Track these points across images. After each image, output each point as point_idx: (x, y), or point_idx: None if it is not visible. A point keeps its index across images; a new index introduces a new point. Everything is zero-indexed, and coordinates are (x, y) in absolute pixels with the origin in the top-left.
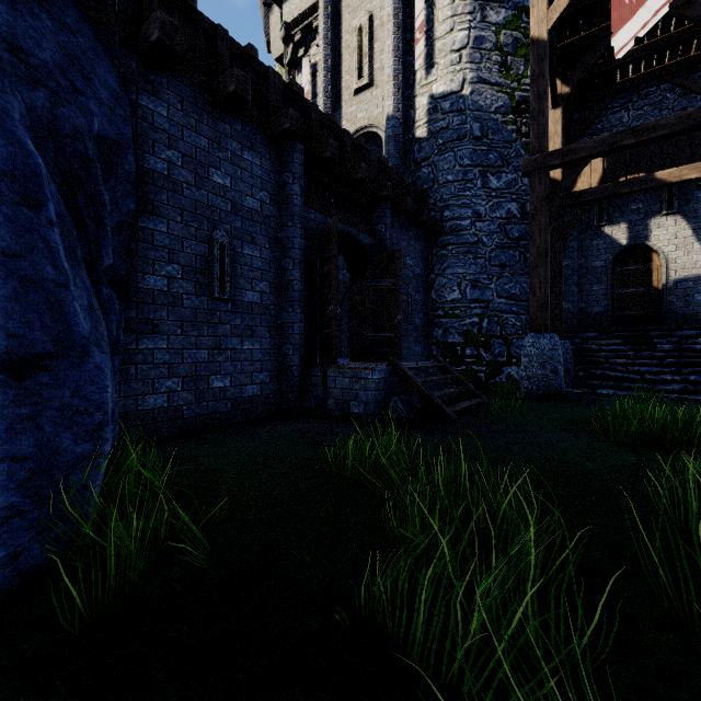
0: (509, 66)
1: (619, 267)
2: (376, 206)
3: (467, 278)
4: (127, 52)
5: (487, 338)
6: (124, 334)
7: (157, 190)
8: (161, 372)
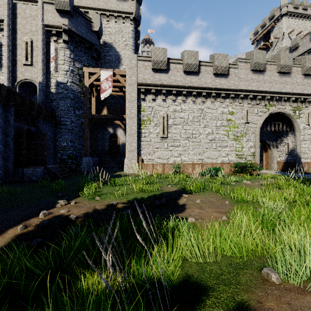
0: (82, 80)
1: (111, 139)
2: (37, 118)
3: (69, 139)
4: None
5: (75, 157)
6: None
7: None
8: None
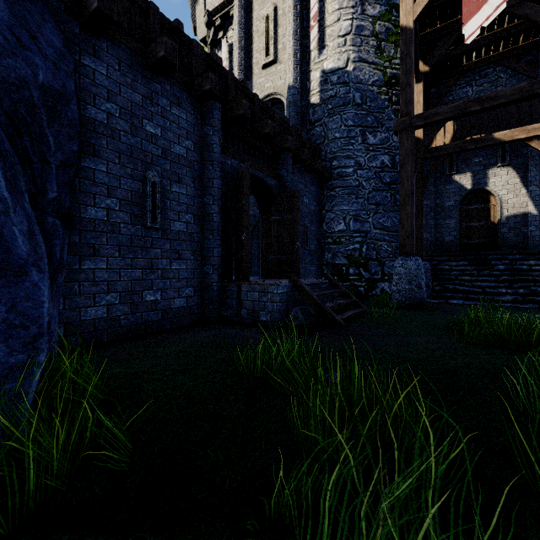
0: (383, 49)
1: (465, 206)
2: (280, 155)
3: (350, 214)
4: (71, 18)
5: (366, 261)
6: (68, 256)
7: (97, 135)
8: (101, 288)
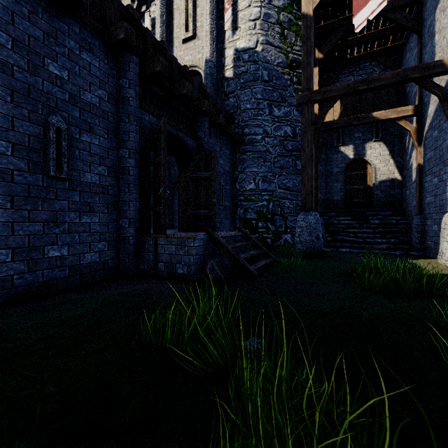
0: (286, 36)
1: (349, 172)
2: (197, 118)
3: (259, 175)
4: None
5: (272, 216)
6: None
7: None
8: None
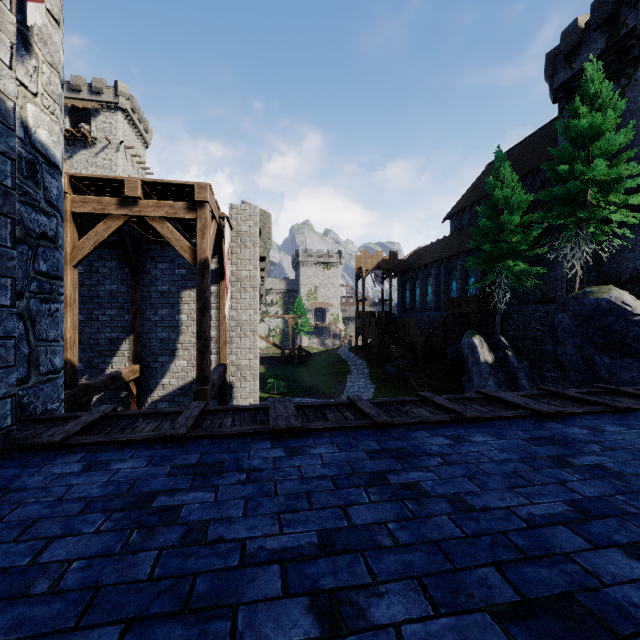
0: None
1: None
2: None
3: None
4: None
5: None
6: None
7: None
8: None
